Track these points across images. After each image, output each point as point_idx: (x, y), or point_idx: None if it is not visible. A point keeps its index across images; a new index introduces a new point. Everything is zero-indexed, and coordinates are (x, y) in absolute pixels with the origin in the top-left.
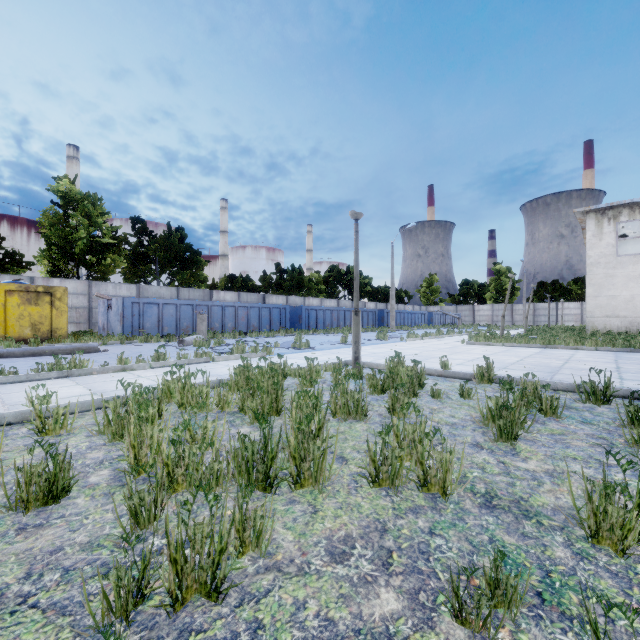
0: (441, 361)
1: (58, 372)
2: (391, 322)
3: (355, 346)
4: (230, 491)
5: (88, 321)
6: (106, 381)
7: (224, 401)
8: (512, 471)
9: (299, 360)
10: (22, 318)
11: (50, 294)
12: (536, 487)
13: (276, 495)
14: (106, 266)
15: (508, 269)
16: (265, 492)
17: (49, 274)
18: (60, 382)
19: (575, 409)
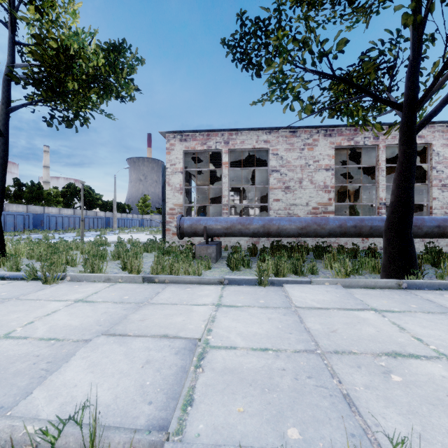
0: (118, 238)
1: None
2: (114, 225)
3: (82, 233)
4: None
5: None
6: None
7: None
8: None
9: None
10: None
11: None
12: None
13: None
14: None
15: None
16: None
17: None
18: None
19: None
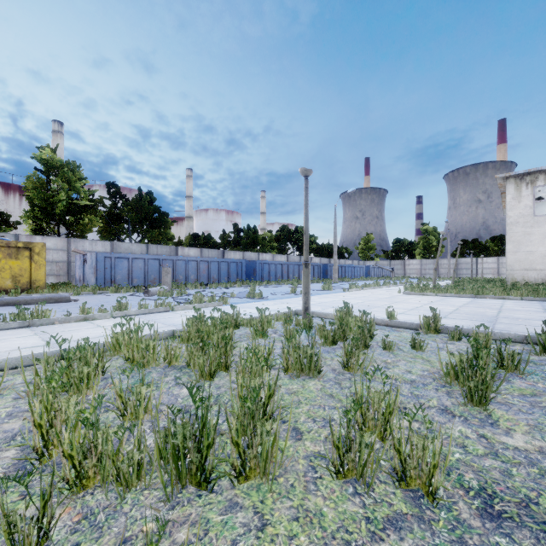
0: (387, 311)
1: (19, 322)
2: (334, 274)
3: (305, 297)
4: (155, 487)
5: (67, 274)
6: (64, 331)
7: (172, 355)
8: (500, 450)
9: (252, 309)
10: (3, 271)
11: (29, 249)
12: (540, 478)
13: (213, 493)
14: (84, 225)
15: (434, 229)
16: (199, 488)
17: (33, 232)
18: (19, 332)
19: (533, 363)
